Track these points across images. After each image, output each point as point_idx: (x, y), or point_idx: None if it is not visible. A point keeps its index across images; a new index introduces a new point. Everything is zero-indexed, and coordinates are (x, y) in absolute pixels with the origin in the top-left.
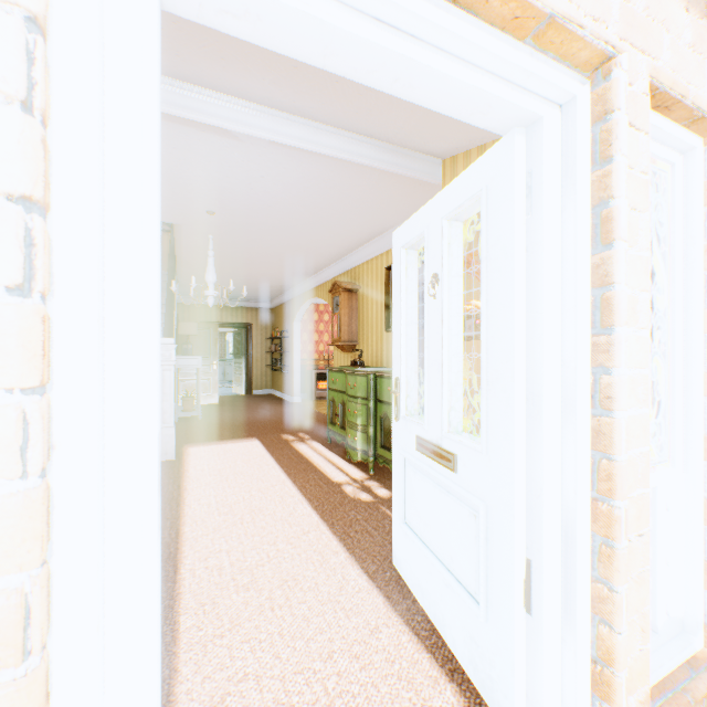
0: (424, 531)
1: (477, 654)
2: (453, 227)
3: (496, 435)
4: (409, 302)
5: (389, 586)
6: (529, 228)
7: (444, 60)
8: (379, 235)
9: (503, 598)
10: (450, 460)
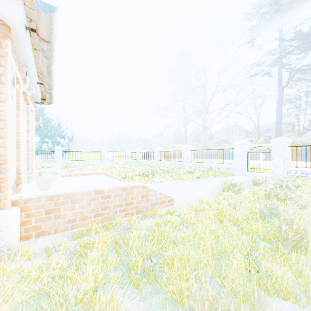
0: None
1: None
2: None
3: None
4: None
5: None
6: None
7: None
8: None
9: None
10: None
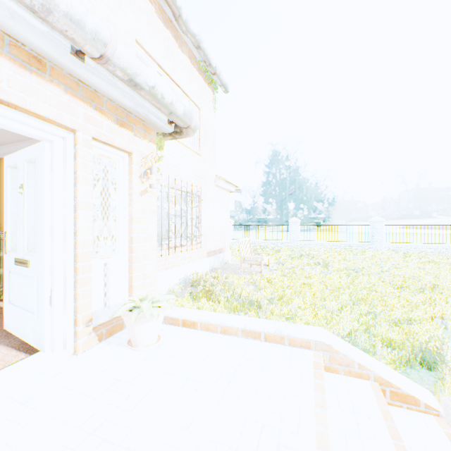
0: (18, 300)
1: (36, 334)
2: (31, 165)
3: (41, 248)
4: (14, 194)
5: (0, 338)
6: (52, 176)
7: (3, 119)
8: (14, 143)
9: (43, 305)
10: (27, 263)
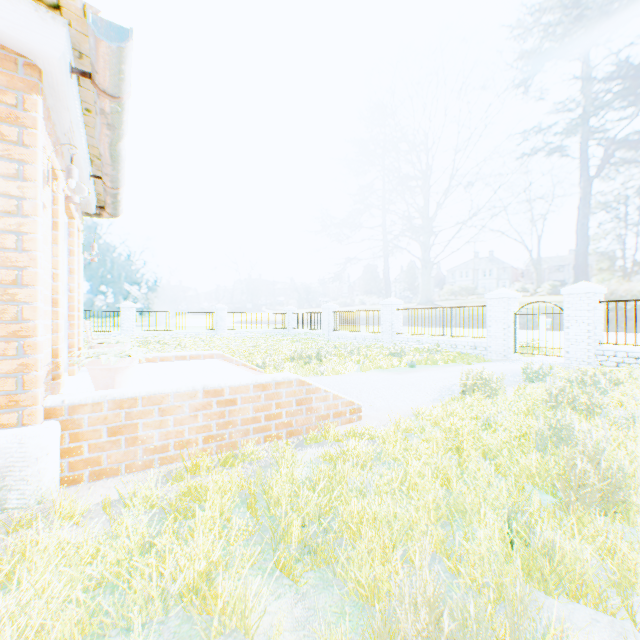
0: None
1: None
2: None
3: None
4: None
5: None
6: None
7: None
8: None
9: None
10: None
